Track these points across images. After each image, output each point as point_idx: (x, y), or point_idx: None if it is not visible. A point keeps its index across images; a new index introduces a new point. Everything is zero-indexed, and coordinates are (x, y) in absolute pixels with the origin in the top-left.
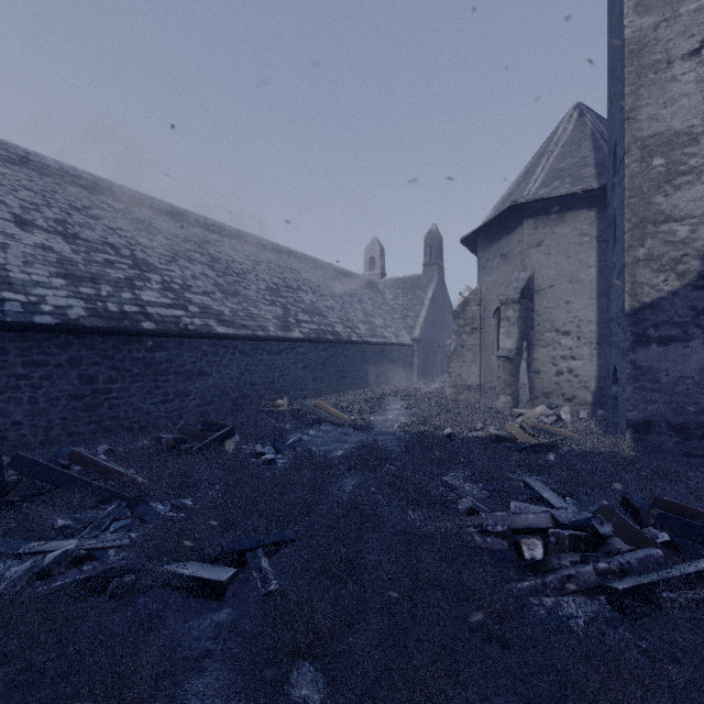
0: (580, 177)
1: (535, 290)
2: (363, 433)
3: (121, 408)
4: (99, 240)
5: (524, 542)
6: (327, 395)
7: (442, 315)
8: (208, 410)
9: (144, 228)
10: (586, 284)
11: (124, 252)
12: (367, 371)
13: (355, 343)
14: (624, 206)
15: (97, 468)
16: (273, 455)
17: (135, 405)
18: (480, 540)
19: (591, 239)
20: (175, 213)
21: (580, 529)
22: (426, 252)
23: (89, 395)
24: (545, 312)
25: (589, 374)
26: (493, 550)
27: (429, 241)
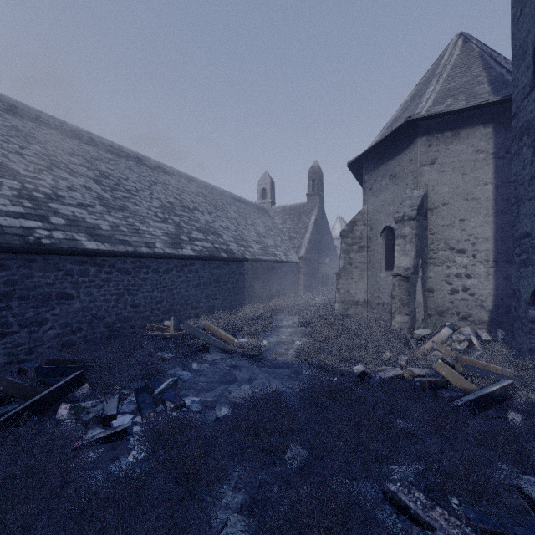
0: (474, 94)
1: (428, 208)
2: (256, 365)
3: None
4: None
5: None
6: (220, 312)
7: (323, 237)
8: (73, 340)
9: (18, 135)
10: (482, 201)
11: None
12: (260, 286)
13: (249, 261)
14: None
15: None
16: (130, 417)
17: None
18: None
19: (487, 155)
20: (66, 130)
21: None
22: (309, 184)
23: None
24: (438, 230)
25: (485, 293)
26: None
27: (312, 175)
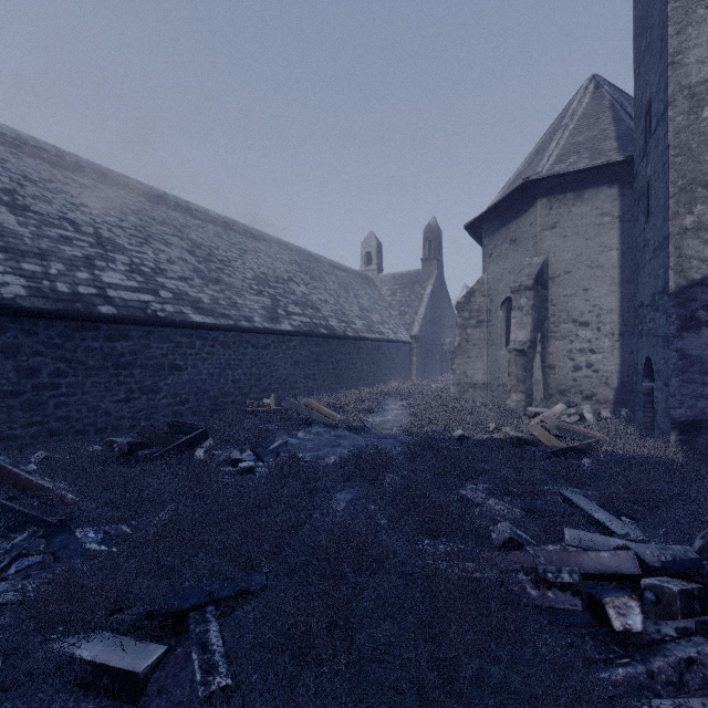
0: (600, 151)
1: (549, 277)
2: (360, 436)
3: (72, 407)
4: (56, 214)
5: (610, 603)
6: (320, 394)
7: (442, 312)
8: (182, 410)
9: (115, 207)
10: (607, 269)
11: (86, 229)
12: (364, 369)
13: (351, 339)
14: (667, 167)
15: (16, 482)
16: (252, 463)
17: (91, 403)
18: (535, 594)
19: (612, 219)
20: (153, 195)
21: (684, 577)
22: (424, 246)
23: (30, 391)
24: (560, 301)
25: (610, 369)
26: (556, 610)
27: (428, 235)
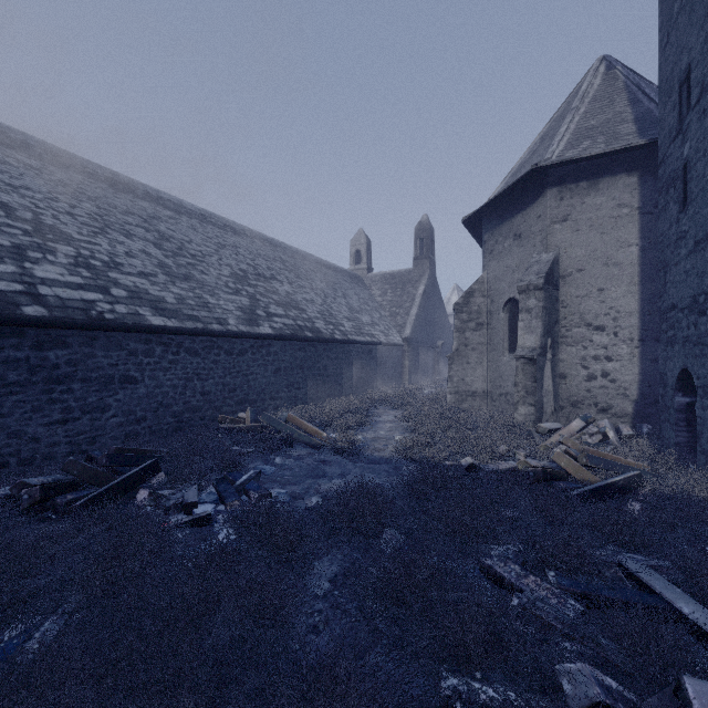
0: (616, 135)
1: (560, 276)
2: (348, 460)
3: None
4: None
5: None
6: (304, 404)
7: (434, 313)
8: (137, 430)
9: (66, 191)
10: (626, 267)
11: (23, 214)
12: (353, 374)
13: (339, 342)
14: None
15: None
16: (212, 506)
17: (12, 428)
18: None
19: (631, 210)
20: (117, 182)
21: None
22: (416, 244)
23: None
24: (572, 303)
25: (629, 379)
26: None
27: (420, 232)
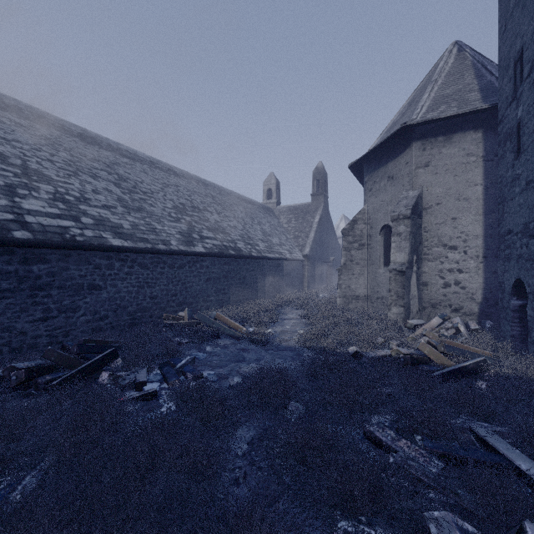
0: (466, 101)
1: (423, 208)
2: (262, 348)
3: None
4: None
5: None
6: (229, 305)
7: (327, 236)
8: (101, 326)
9: (47, 144)
10: (473, 201)
11: (14, 161)
12: (266, 282)
13: (255, 258)
14: None
15: None
16: (158, 384)
17: (4, 324)
18: None
19: (477, 158)
20: (87, 137)
21: None
22: (313, 184)
23: None
24: (432, 228)
25: (475, 286)
26: None
27: (316, 175)
